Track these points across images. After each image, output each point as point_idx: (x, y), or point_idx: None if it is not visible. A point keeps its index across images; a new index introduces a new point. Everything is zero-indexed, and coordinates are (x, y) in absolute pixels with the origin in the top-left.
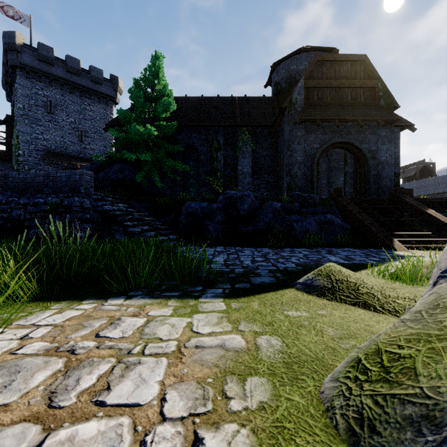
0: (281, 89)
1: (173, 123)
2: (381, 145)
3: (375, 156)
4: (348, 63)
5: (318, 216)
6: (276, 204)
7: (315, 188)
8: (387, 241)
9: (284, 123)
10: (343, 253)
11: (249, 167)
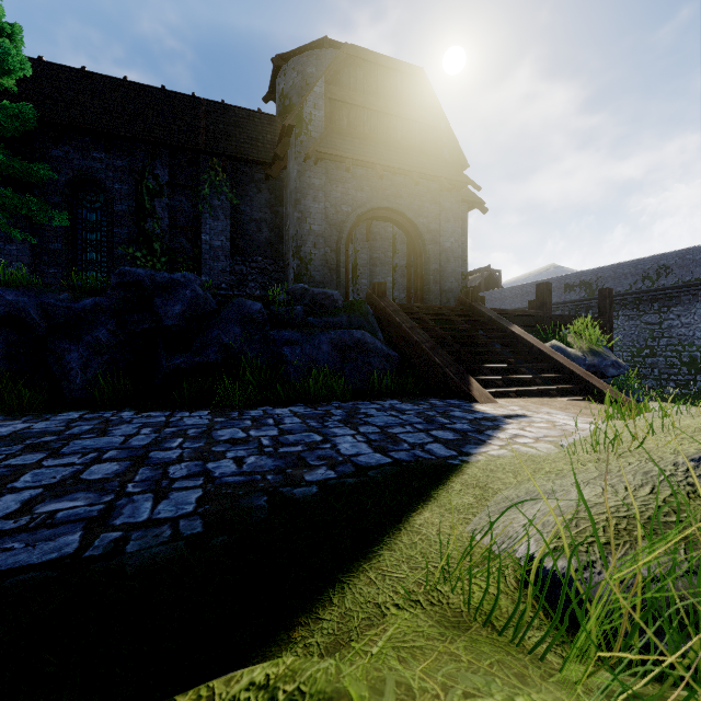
0: (291, 105)
1: (20, 104)
2: (445, 223)
3: (436, 240)
4: (397, 76)
5: (337, 332)
6: (251, 305)
7: (344, 286)
8: (461, 382)
9: (290, 159)
10: (378, 417)
11: (226, 239)
